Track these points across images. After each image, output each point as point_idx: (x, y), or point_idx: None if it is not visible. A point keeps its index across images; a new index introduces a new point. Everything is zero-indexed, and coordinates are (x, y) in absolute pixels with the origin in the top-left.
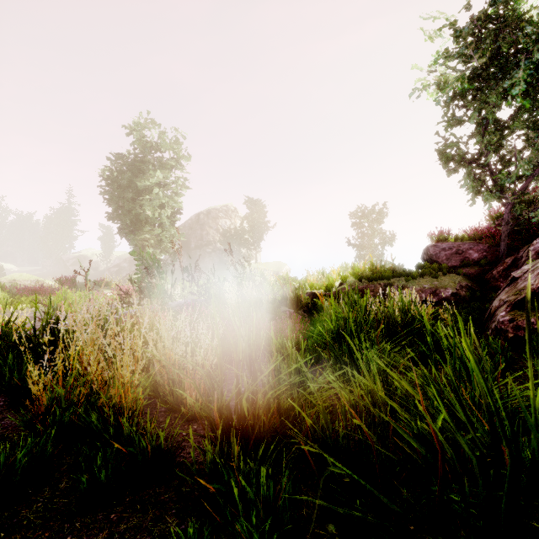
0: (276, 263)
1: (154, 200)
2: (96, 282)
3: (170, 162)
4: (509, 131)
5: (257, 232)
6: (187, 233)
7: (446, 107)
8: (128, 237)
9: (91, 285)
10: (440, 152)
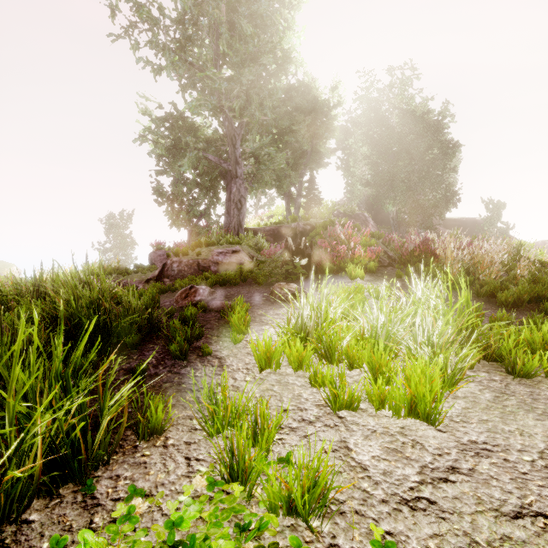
0: None
1: None
2: None
3: None
4: (190, 188)
5: None
6: None
7: (158, 159)
8: None
9: None
10: (154, 189)
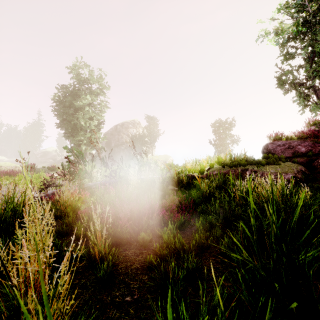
0: (164, 155)
1: (86, 114)
2: (48, 168)
3: (96, 91)
4: None
5: (152, 137)
6: (109, 137)
7: (282, 47)
8: (69, 139)
9: (45, 170)
10: (278, 78)
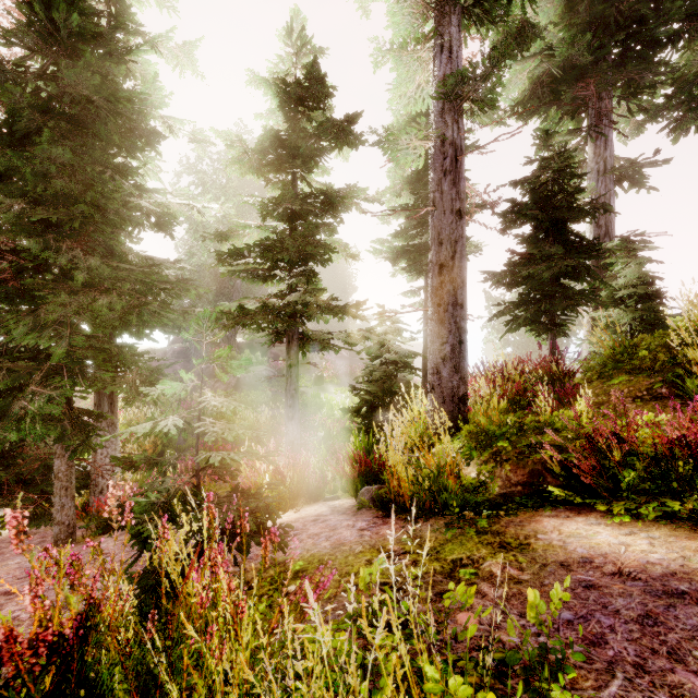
0: None
1: None
2: None
3: None
4: None
5: None
6: None
7: None
8: None
9: None
10: None
